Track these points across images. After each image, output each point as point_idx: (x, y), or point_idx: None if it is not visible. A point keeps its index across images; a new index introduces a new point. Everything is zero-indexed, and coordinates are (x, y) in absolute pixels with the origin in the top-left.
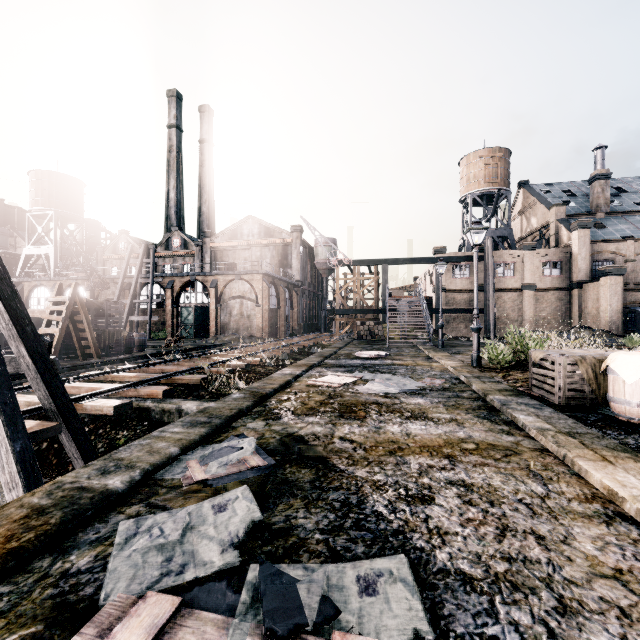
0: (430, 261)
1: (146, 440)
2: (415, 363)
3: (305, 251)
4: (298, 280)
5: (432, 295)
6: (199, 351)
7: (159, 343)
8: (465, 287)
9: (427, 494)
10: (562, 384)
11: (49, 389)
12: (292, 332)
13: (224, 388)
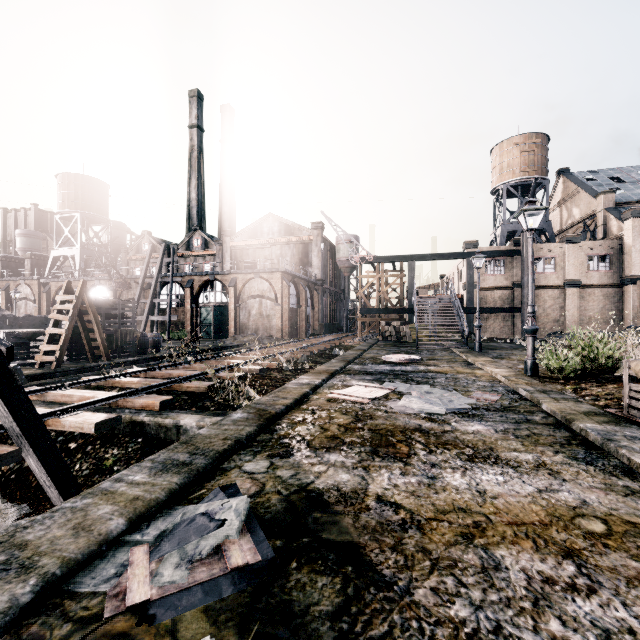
0: (460, 256)
1: (85, 499)
2: (454, 370)
3: (326, 249)
4: (319, 279)
5: (462, 293)
6: (215, 352)
7: (177, 343)
8: (499, 284)
9: None
10: None
11: (8, 405)
12: (313, 332)
13: (233, 397)
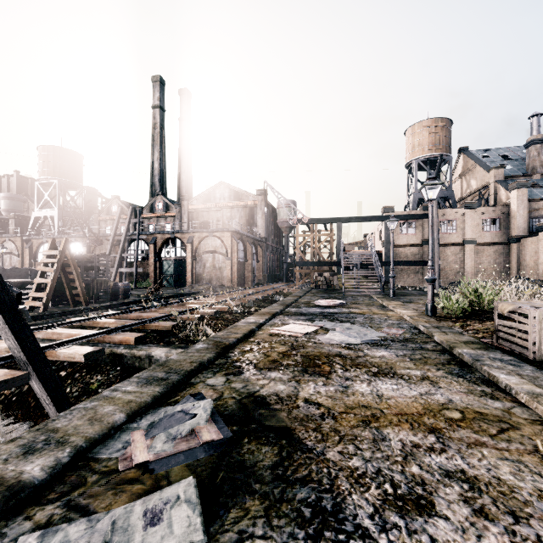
0: (380, 219)
1: (93, 402)
2: (371, 312)
3: (269, 212)
4: (263, 237)
5: (381, 249)
6: (176, 298)
7: (143, 291)
8: (411, 242)
9: (422, 495)
10: (537, 338)
11: (18, 339)
12: (258, 282)
13: (193, 334)
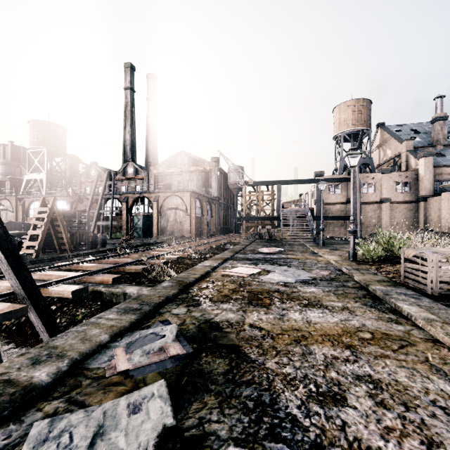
0: (312, 182)
1: (83, 326)
2: (304, 257)
3: (221, 175)
4: (216, 196)
5: (313, 207)
6: (144, 247)
7: (117, 241)
8: (338, 201)
9: (338, 392)
10: (434, 277)
11: (19, 278)
12: (212, 233)
13: (159, 276)
